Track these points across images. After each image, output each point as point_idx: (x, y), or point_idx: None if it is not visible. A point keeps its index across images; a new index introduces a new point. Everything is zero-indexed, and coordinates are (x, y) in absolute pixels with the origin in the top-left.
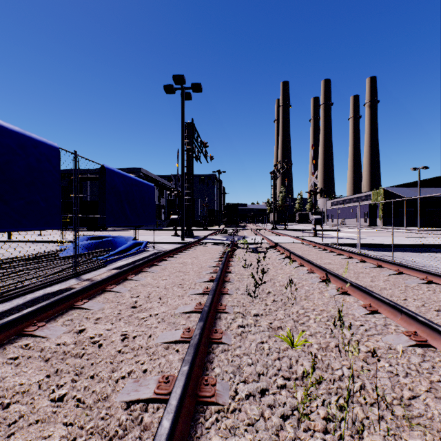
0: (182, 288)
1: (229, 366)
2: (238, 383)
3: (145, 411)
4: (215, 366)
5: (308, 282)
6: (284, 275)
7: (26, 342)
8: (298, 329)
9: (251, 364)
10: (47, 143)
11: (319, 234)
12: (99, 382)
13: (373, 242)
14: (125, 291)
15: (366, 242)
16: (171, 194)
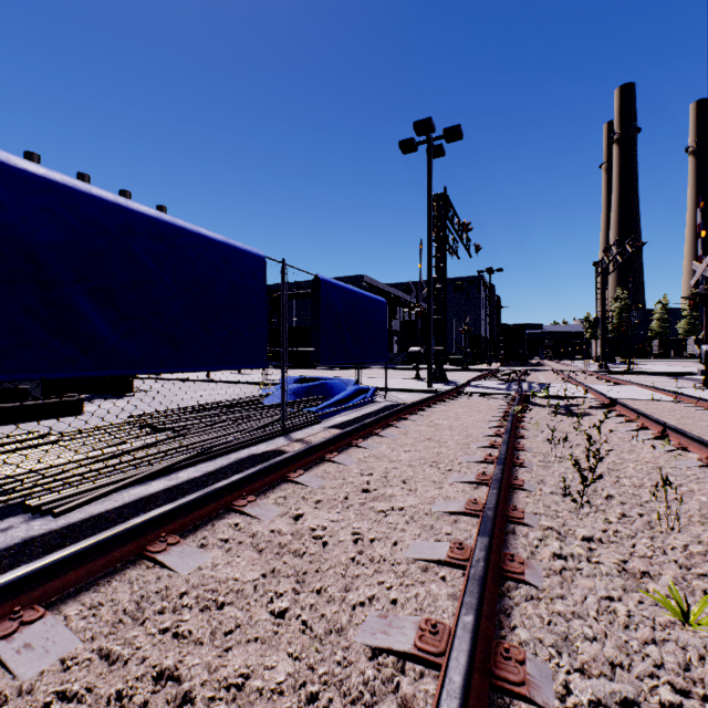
0: (439, 469)
1: (546, 633)
2: (569, 671)
3: (401, 673)
4: (516, 624)
5: (704, 487)
6: (641, 465)
7: (235, 520)
8: (694, 585)
9: (592, 640)
10: (252, 252)
11: None
12: (329, 602)
13: None
14: (350, 464)
15: None
16: (410, 313)
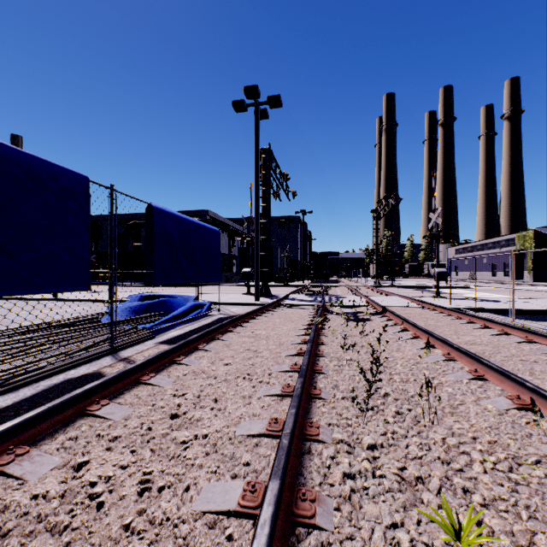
0: (251, 382)
1: None
2: None
3: None
4: None
5: (449, 379)
6: (406, 361)
7: None
8: (456, 485)
9: None
10: (72, 174)
11: (441, 293)
12: None
13: (529, 306)
14: (166, 385)
15: (519, 307)
16: (243, 241)
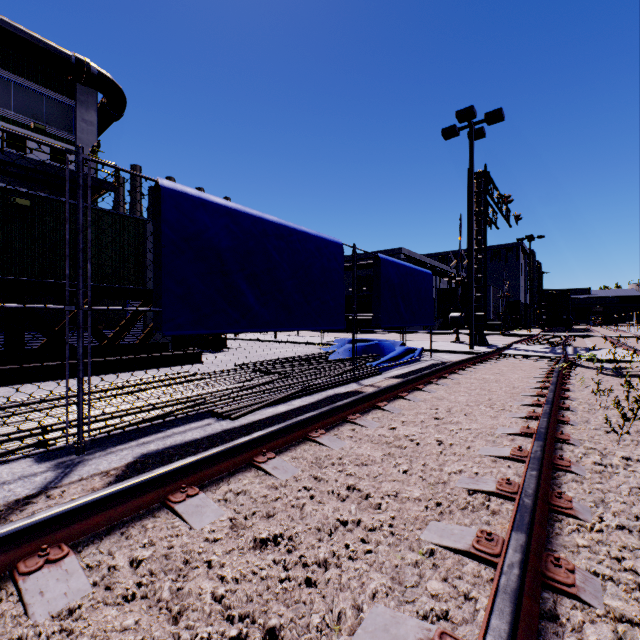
0: (493, 408)
1: (587, 495)
2: (602, 511)
3: (489, 500)
4: (565, 489)
5: None
6: None
7: (352, 427)
8: None
9: (621, 502)
10: (334, 241)
11: None
12: (433, 469)
13: None
14: (419, 401)
15: None
16: (450, 282)
